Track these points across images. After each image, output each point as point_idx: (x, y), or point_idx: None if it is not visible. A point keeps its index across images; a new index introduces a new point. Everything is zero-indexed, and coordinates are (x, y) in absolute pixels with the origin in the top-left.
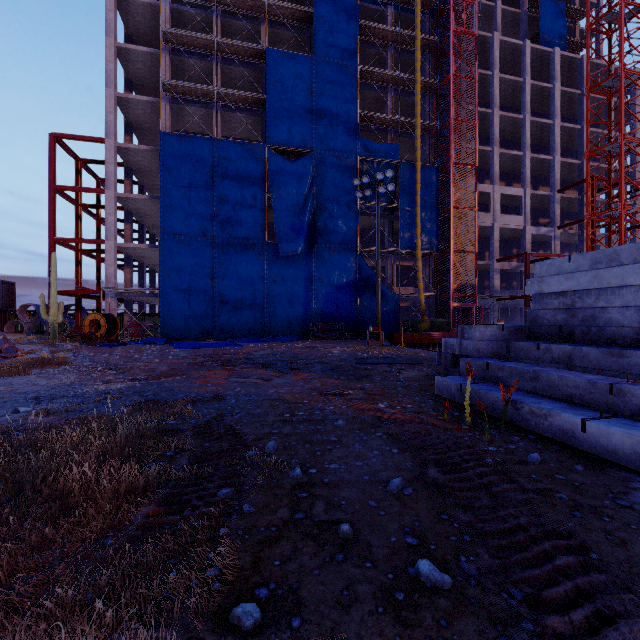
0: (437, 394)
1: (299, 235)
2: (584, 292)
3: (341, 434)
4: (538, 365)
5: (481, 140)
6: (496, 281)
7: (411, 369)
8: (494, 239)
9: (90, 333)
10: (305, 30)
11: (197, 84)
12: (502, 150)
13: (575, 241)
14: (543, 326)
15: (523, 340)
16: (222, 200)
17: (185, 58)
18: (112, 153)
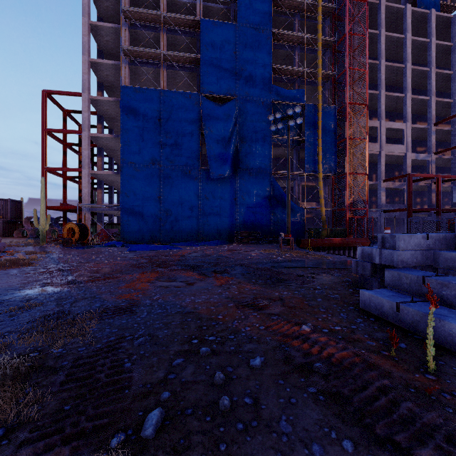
0: (362, 309)
1: (226, 162)
2: None
3: (259, 388)
4: None
5: (369, 87)
6: (382, 197)
7: (323, 273)
8: (381, 164)
9: (67, 238)
10: (230, 5)
11: (148, 49)
12: (387, 93)
13: (447, 165)
14: None
15: (451, 250)
16: (167, 136)
17: (140, 30)
18: (86, 103)
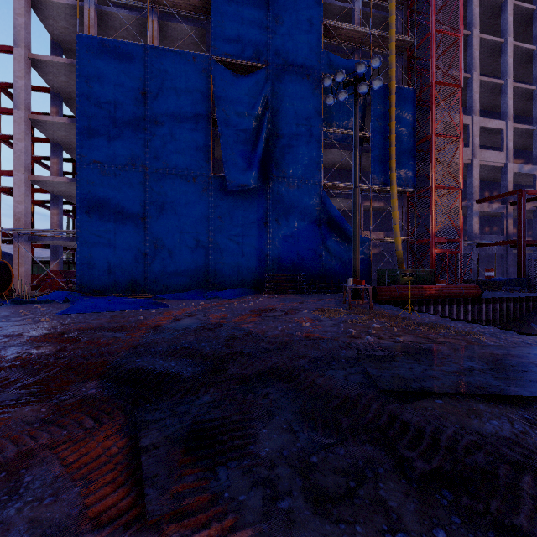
0: None
1: (251, 165)
2: None
3: None
4: None
5: None
6: (475, 225)
7: None
8: (473, 177)
9: None
10: None
11: None
12: (481, 77)
13: None
14: None
15: None
16: (156, 121)
17: None
18: (22, 65)
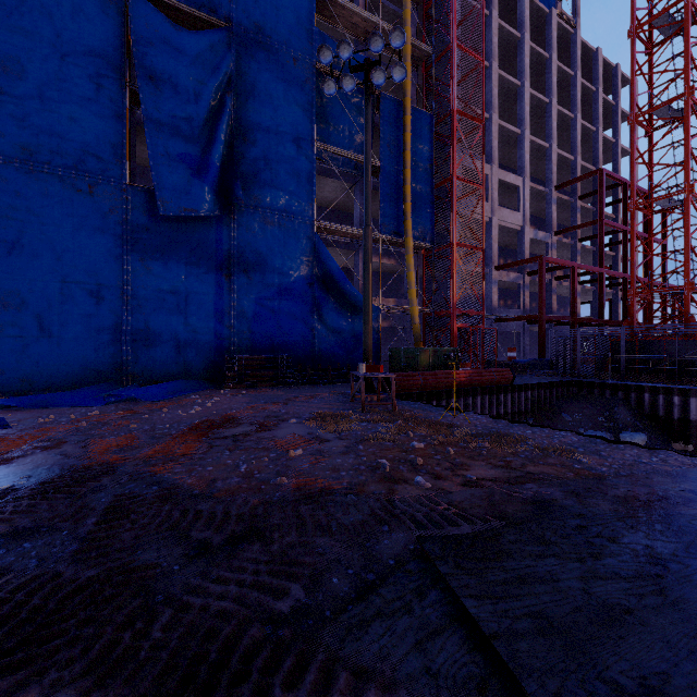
0: None
1: (202, 179)
2: None
3: None
4: None
5: None
6: (494, 296)
7: None
8: (492, 238)
9: None
10: None
11: None
12: (500, 121)
13: (559, 256)
14: None
15: None
16: (5, 67)
17: None
18: None
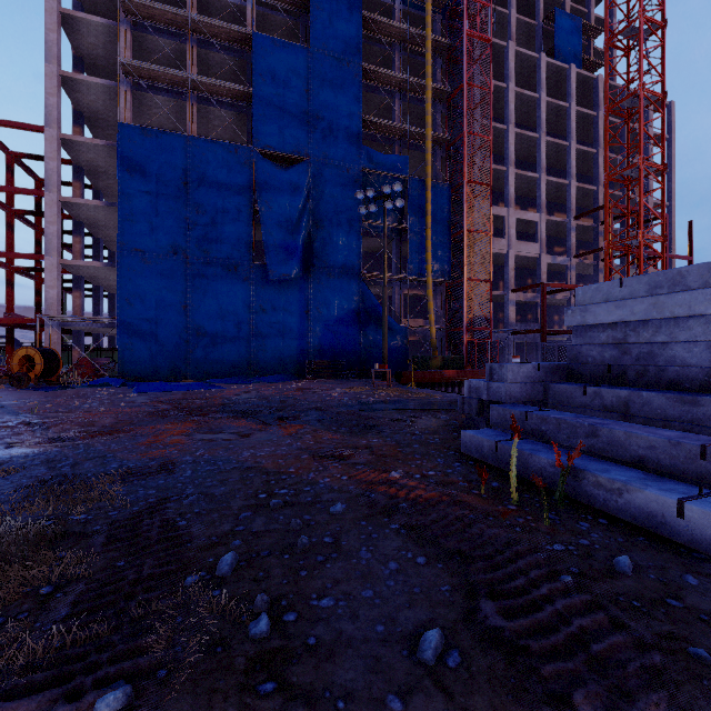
0: (464, 453)
1: (293, 256)
2: (639, 323)
3: (340, 529)
4: (585, 414)
5: (495, 159)
6: (511, 313)
7: (426, 416)
8: (509, 267)
9: (20, 373)
10: (300, 17)
11: (166, 68)
12: (517, 171)
13: (590, 272)
14: (587, 365)
15: (563, 382)
16: (198, 211)
17: (151, 36)
18: (54, 146)
